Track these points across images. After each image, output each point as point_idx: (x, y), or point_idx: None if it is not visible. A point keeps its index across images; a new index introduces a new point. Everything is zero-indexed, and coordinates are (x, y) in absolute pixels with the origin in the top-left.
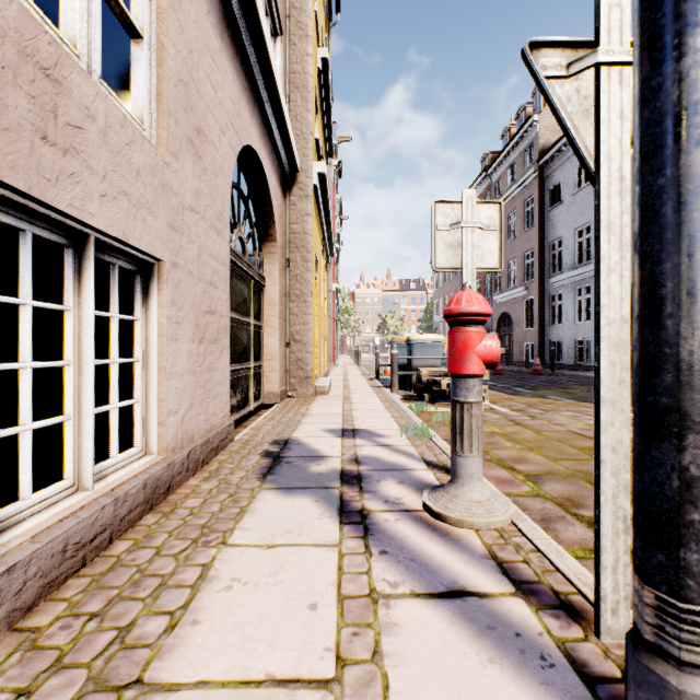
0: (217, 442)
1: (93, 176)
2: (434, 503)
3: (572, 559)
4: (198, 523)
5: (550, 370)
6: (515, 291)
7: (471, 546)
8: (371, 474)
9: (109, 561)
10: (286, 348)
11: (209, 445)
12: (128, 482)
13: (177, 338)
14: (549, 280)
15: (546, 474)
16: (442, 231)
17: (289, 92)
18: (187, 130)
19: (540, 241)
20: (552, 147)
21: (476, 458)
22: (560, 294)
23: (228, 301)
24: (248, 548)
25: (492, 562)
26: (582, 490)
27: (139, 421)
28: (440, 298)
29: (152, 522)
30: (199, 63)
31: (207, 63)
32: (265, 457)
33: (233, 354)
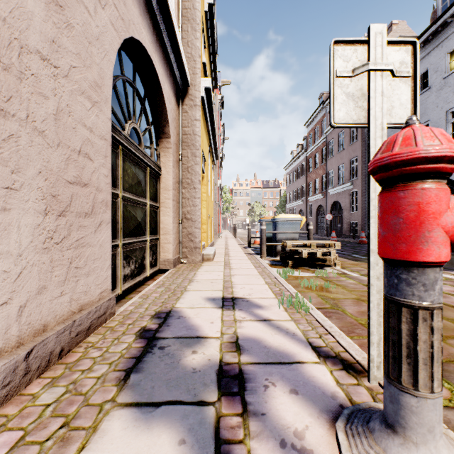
0: (88, 322)
1: None
2: None
3: None
4: None
5: None
6: (344, 186)
7: None
8: (255, 371)
9: None
10: (179, 224)
11: (73, 330)
12: None
13: (8, 208)
14: None
15: (447, 361)
16: (342, 78)
17: (181, 23)
18: None
19: (362, 150)
20: None
21: (438, 400)
22: None
23: (108, 176)
24: None
25: None
26: None
27: None
28: (290, 192)
29: None
30: None
31: None
32: (139, 339)
33: (126, 229)
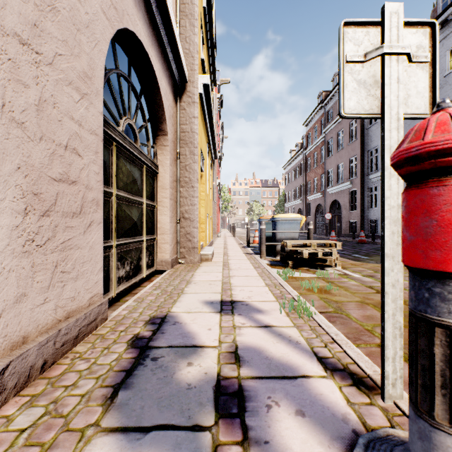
0: (76, 330)
1: None
2: None
3: None
4: None
5: (371, 240)
6: (343, 185)
7: None
8: (256, 387)
9: None
10: (177, 224)
11: (59, 339)
12: None
13: None
14: (368, 177)
15: None
16: (352, 64)
17: (179, 18)
18: None
19: (361, 149)
20: None
21: None
22: (375, 187)
23: (100, 173)
24: None
25: None
26: None
27: None
28: (289, 191)
29: None
30: None
31: None
32: (130, 348)
33: (121, 229)
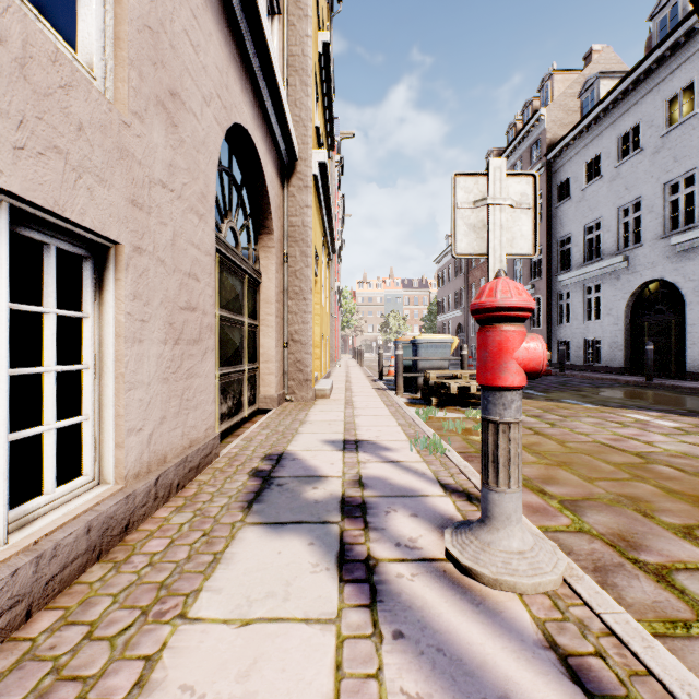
0: (197, 460)
1: (0, 118)
2: (461, 552)
3: (667, 653)
4: (155, 579)
5: (559, 370)
6: None
7: (518, 623)
8: (377, 502)
9: (19, 650)
10: (284, 349)
11: (187, 465)
12: (63, 528)
13: (142, 339)
14: (557, 278)
15: (584, 499)
16: (463, 209)
17: (287, 75)
18: (157, 89)
19: (548, 238)
20: (561, 141)
21: (515, 494)
22: (568, 293)
23: (213, 296)
24: (214, 626)
25: (553, 656)
26: (634, 523)
27: (89, 443)
28: (443, 297)
29: (96, 577)
30: (174, 14)
31: (185, 17)
32: (253, 478)
33: (223, 356)
